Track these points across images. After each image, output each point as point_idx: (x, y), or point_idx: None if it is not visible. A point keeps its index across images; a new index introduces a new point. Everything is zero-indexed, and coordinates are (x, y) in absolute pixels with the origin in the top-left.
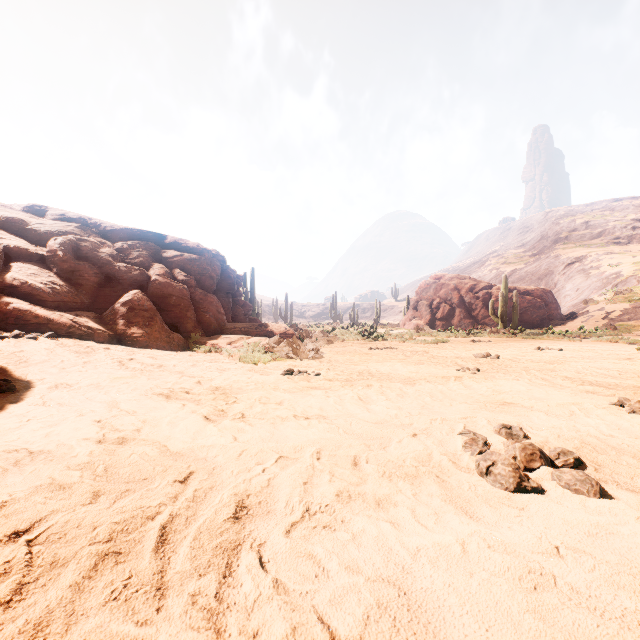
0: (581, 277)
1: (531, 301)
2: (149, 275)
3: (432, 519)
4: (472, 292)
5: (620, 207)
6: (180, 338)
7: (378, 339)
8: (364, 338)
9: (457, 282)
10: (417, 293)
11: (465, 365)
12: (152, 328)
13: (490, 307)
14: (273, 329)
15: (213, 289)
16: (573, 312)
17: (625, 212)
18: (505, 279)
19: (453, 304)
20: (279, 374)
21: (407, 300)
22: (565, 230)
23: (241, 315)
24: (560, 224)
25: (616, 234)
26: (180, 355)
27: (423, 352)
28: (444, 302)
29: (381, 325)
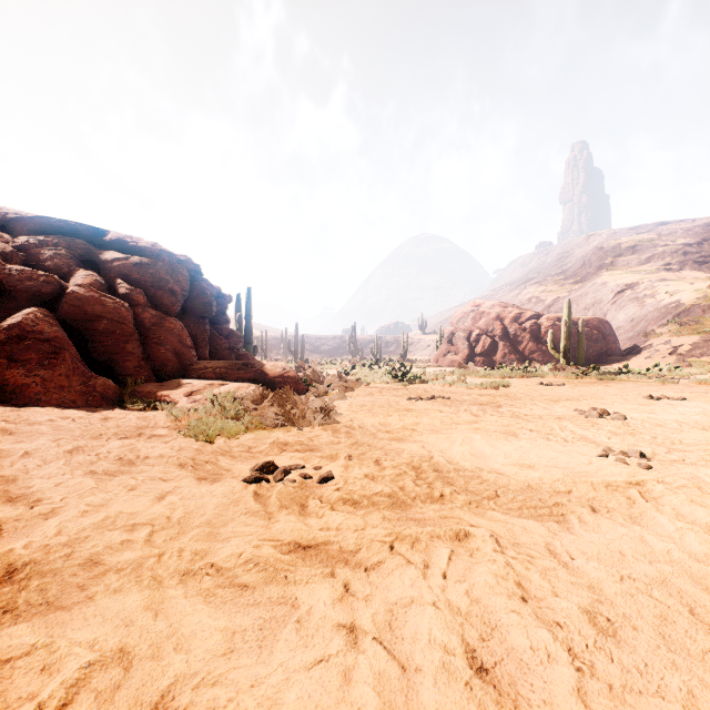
0: (635, 306)
1: (587, 333)
2: (65, 285)
3: None
4: (517, 322)
5: (668, 231)
6: (108, 386)
7: (414, 381)
8: (396, 380)
9: (499, 310)
10: (452, 323)
11: (593, 438)
12: (54, 370)
13: (549, 339)
14: (264, 370)
15: (176, 310)
16: (633, 346)
17: (673, 236)
18: (568, 304)
19: (495, 336)
20: (240, 479)
21: (440, 332)
22: (610, 255)
23: (224, 349)
24: (604, 249)
25: (666, 260)
26: (85, 419)
27: (492, 405)
28: (484, 334)
29: (408, 361)
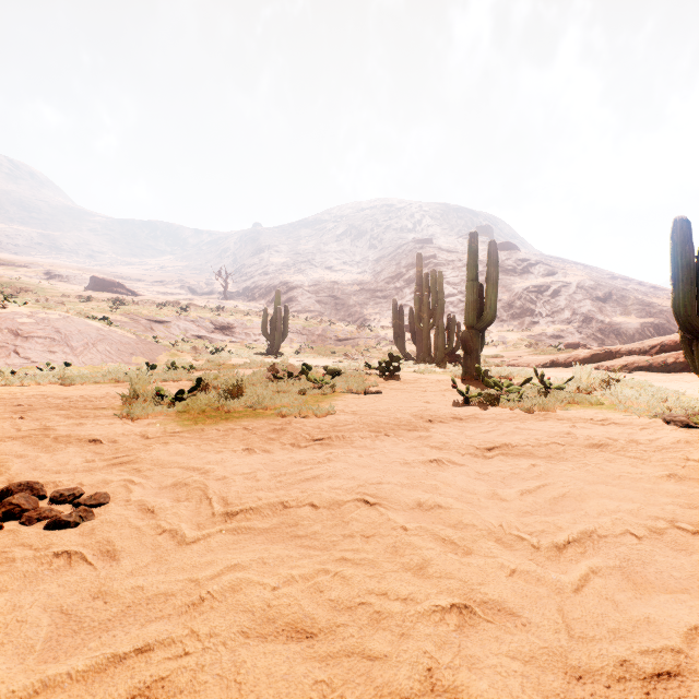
0: None
1: None
2: None
3: (692, 385)
4: None
5: None
6: None
7: None
8: None
9: None
10: None
11: None
12: None
13: None
14: None
15: None
16: None
17: None
18: None
19: None
20: None
21: None
22: None
23: None
24: None
25: None
26: None
27: None
28: None
29: None
